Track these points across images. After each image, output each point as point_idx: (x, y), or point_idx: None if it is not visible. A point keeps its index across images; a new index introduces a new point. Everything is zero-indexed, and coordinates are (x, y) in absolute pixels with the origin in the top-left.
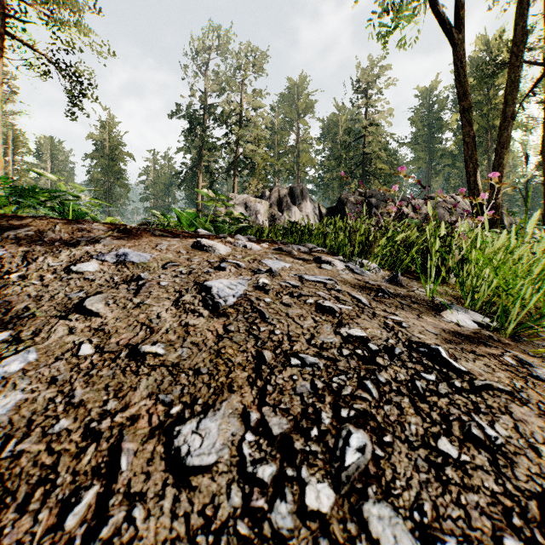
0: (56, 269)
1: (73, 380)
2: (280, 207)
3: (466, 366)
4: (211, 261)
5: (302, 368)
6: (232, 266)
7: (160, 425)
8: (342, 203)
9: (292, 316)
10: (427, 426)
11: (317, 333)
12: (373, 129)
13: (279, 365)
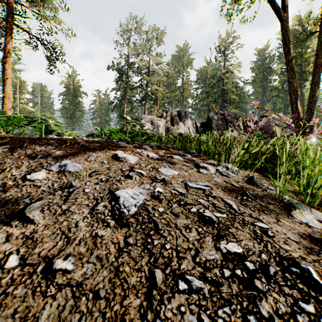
0: (16, 177)
1: None
2: (172, 123)
3: None
4: (123, 169)
5: (189, 295)
6: (137, 175)
7: None
8: (210, 120)
9: (180, 227)
10: None
11: (200, 247)
12: (228, 75)
13: (168, 291)
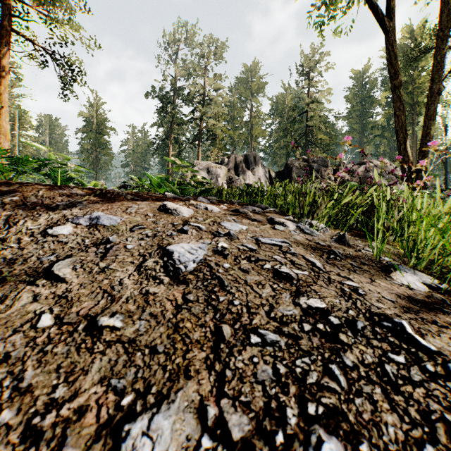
0: (34, 232)
1: (26, 357)
2: (237, 171)
3: (434, 344)
4: (175, 223)
5: (263, 347)
6: (194, 229)
7: (108, 421)
8: (289, 168)
9: (250, 283)
10: (407, 427)
11: (276, 303)
12: (314, 106)
13: (239, 344)
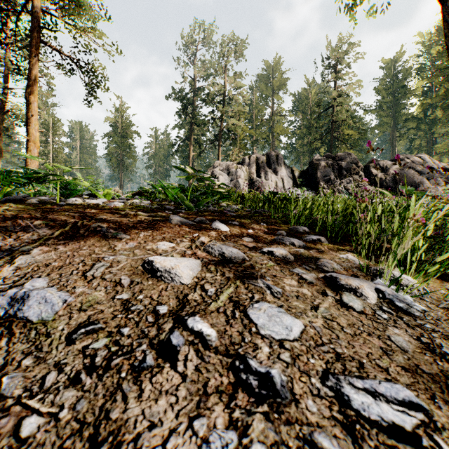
0: None
1: None
2: (258, 171)
3: None
4: (161, 311)
5: None
6: (191, 349)
7: None
8: (314, 167)
9: None
10: None
11: None
12: (340, 100)
13: None
